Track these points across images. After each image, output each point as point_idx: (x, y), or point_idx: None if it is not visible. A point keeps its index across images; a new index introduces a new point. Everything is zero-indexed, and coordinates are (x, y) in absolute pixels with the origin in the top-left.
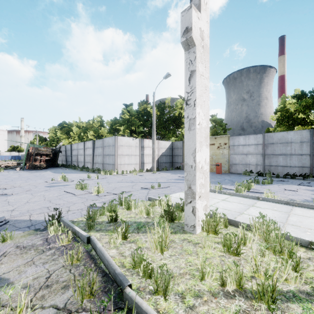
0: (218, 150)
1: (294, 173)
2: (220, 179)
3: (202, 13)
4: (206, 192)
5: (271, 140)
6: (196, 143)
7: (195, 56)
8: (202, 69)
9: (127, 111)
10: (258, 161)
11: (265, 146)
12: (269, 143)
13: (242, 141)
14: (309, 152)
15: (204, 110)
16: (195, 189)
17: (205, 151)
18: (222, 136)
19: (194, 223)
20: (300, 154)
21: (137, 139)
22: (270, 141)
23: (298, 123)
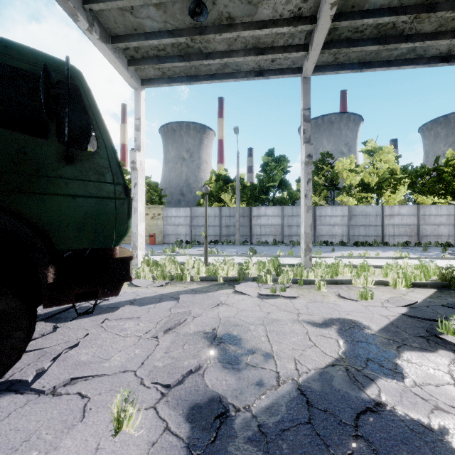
0: (152, 220)
1: (211, 241)
2: (153, 248)
3: (141, 152)
4: (143, 247)
5: (196, 213)
6: (138, 221)
7: (138, 175)
8: (141, 181)
9: None
10: (187, 232)
11: (192, 219)
12: (194, 216)
13: (174, 213)
14: (219, 224)
15: (142, 203)
16: (138, 244)
17: (143, 225)
18: (156, 206)
19: (137, 263)
20: (214, 225)
21: None
22: (195, 214)
23: (216, 200)
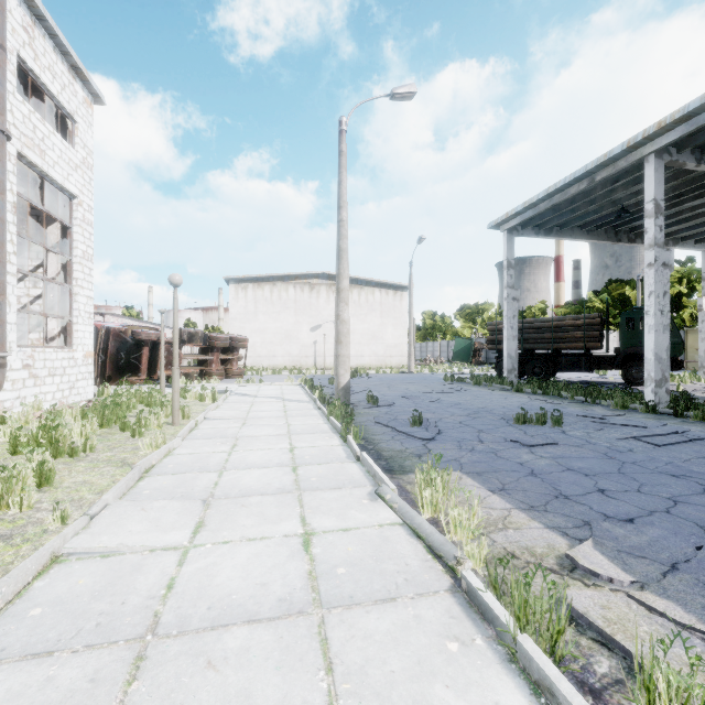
0: None
1: None
2: None
3: None
4: None
5: None
6: (704, 347)
7: (704, 315)
8: None
9: (600, 300)
10: None
11: None
12: None
13: None
14: None
15: None
16: (704, 364)
17: None
18: None
19: (704, 378)
20: None
21: (614, 332)
22: None
23: None
